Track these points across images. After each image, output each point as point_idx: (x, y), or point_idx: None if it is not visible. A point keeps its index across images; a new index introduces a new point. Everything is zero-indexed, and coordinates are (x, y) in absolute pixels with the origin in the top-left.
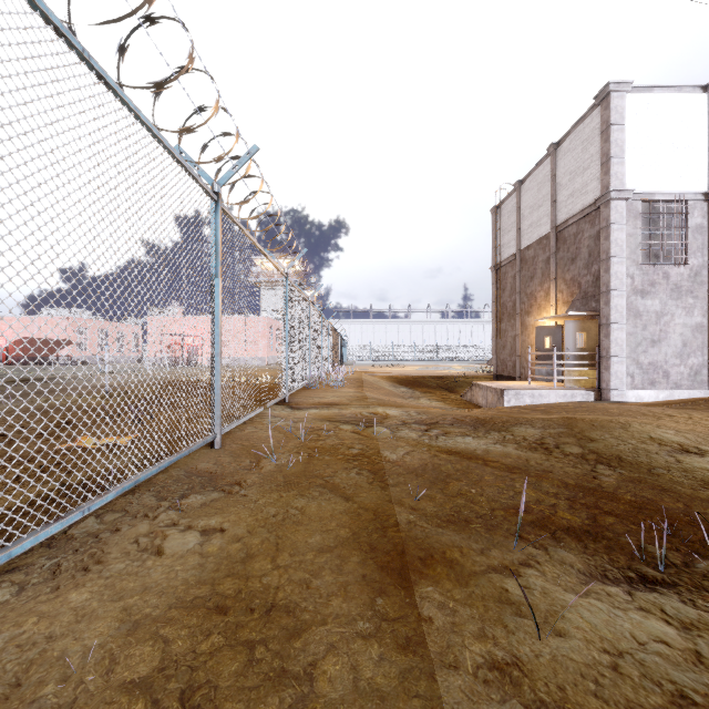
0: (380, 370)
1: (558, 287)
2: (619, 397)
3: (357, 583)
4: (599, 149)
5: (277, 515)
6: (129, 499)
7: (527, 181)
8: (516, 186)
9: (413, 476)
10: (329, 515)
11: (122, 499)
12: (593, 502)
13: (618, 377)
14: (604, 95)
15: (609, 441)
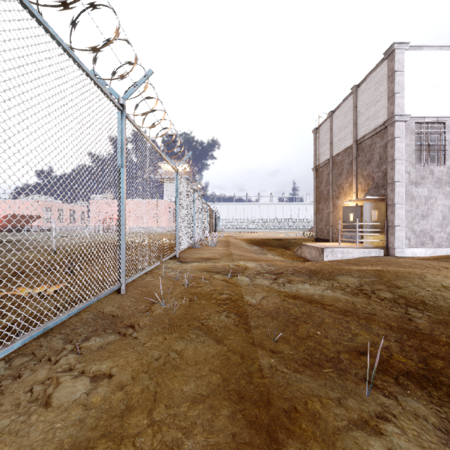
0: (240, 235)
1: (358, 180)
2: (401, 253)
3: (227, 446)
4: (387, 87)
5: (159, 359)
6: (40, 342)
7: (337, 111)
8: (330, 114)
9: (270, 319)
10: (203, 359)
11: (34, 342)
12: (418, 344)
13: (400, 240)
14: (390, 52)
15: (412, 288)
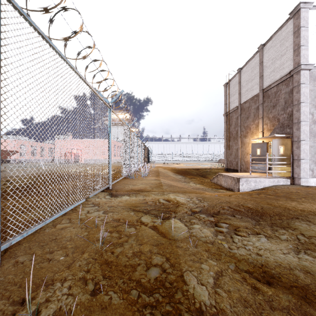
0: (167, 166)
1: (264, 122)
2: (305, 182)
3: None
4: (292, 42)
5: None
6: None
7: (245, 67)
8: (238, 71)
9: None
10: None
11: None
12: None
13: (305, 171)
14: (296, 11)
15: None
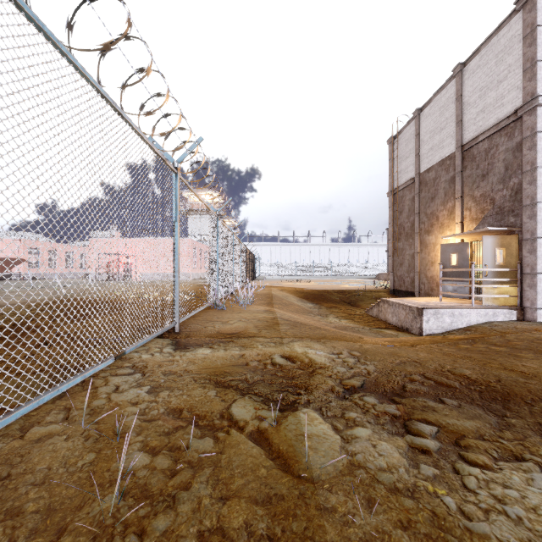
0: (287, 285)
1: (465, 205)
2: None
3: None
4: (520, 56)
5: None
6: None
7: (428, 107)
8: (416, 114)
9: None
10: None
11: None
12: None
13: None
14: None
15: None
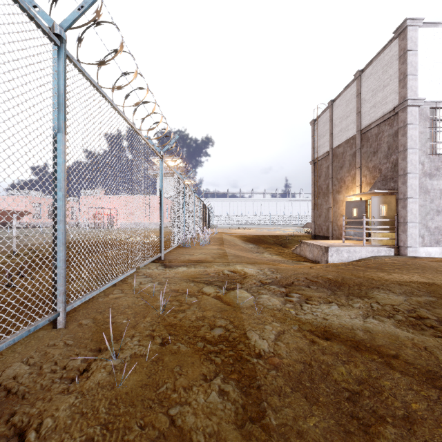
0: (234, 231)
1: (363, 173)
2: (414, 252)
3: None
4: (397, 70)
5: None
6: None
7: (338, 100)
8: (330, 104)
9: (304, 404)
10: None
11: None
12: None
13: (413, 237)
14: (402, 29)
15: None
